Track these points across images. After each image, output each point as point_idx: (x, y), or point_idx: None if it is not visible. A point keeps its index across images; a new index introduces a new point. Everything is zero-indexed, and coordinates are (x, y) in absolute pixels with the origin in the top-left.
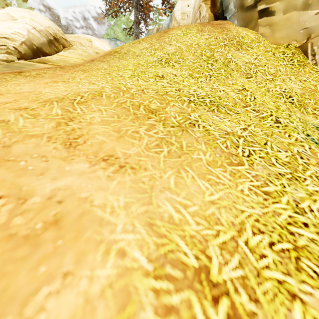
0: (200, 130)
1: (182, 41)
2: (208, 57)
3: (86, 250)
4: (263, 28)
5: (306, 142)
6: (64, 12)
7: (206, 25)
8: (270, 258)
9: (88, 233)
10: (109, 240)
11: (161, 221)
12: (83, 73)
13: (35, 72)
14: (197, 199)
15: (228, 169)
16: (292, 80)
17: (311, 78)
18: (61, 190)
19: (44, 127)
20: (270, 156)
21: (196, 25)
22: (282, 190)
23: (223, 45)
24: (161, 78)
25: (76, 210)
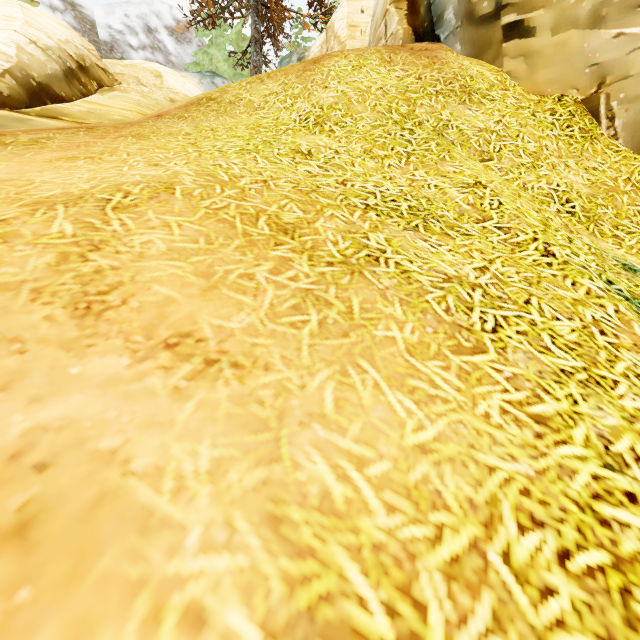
0: (389, 271)
1: (350, 81)
2: (403, 115)
3: (98, 617)
4: (512, 60)
5: (609, 297)
6: (105, 15)
7: (398, 51)
8: (565, 596)
9: (108, 557)
10: (164, 580)
11: (301, 507)
12: (137, 140)
13: (27, 136)
14: (386, 441)
15: (454, 363)
16: (570, 167)
17: (607, 164)
18: (50, 431)
19: (25, 265)
20: (540, 329)
21: (379, 50)
22: (572, 410)
23: (434, 92)
24: (307, 157)
25: (83, 488)
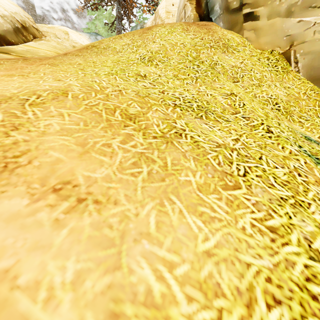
0: (187, 141)
1: (167, 39)
2: (193, 57)
3: None
4: (248, 32)
5: (301, 155)
6: (40, 1)
7: (191, 25)
8: None
9: None
10: None
11: (132, 303)
12: (51, 66)
13: None
14: (187, 249)
15: (223, 196)
16: (277, 86)
17: (295, 85)
18: None
19: None
20: (268, 174)
21: (181, 24)
22: (289, 222)
23: (209, 46)
24: (143, 78)
25: None
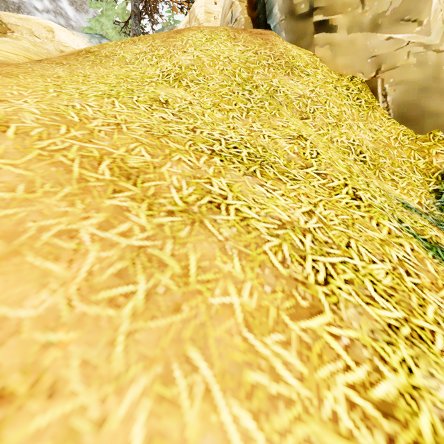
0: (229, 219)
1: (204, 49)
2: (244, 79)
3: None
4: (320, 48)
5: (405, 237)
6: None
7: (240, 31)
8: None
9: None
10: None
11: None
12: (1, 77)
13: None
14: None
15: (293, 334)
16: (361, 128)
17: (383, 127)
18: None
19: None
20: (362, 275)
21: (226, 29)
22: (411, 384)
23: (266, 64)
24: (163, 105)
25: None
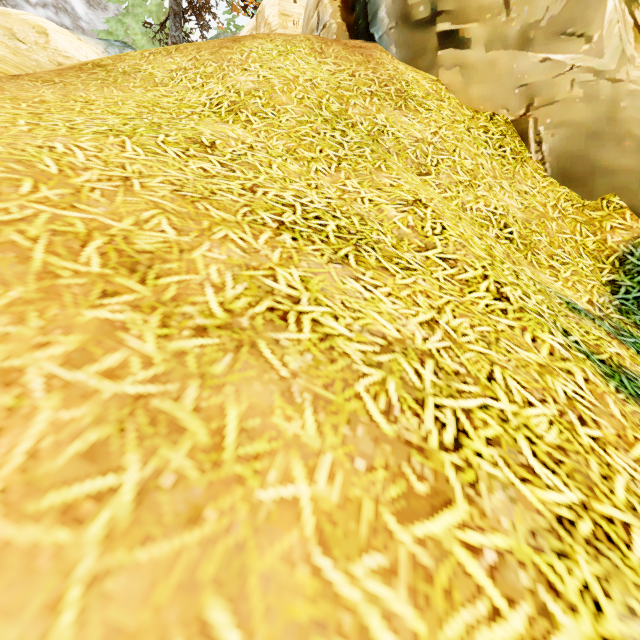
0: (301, 339)
1: (275, 67)
2: (334, 113)
3: None
4: (447, 71)
5: (574, 359)
6: None
7: (330, 43)
8: None
9: None
10: None
11: None
12: None
13: None
14: None
15: (403, 552)
16: (505, 189)
17: (537, 189)
18: None
19: None
20: (514, 429)
21: (309, 38)
22: (601, 635)
23: (368, 92)
24: (207, 149)
25: None
